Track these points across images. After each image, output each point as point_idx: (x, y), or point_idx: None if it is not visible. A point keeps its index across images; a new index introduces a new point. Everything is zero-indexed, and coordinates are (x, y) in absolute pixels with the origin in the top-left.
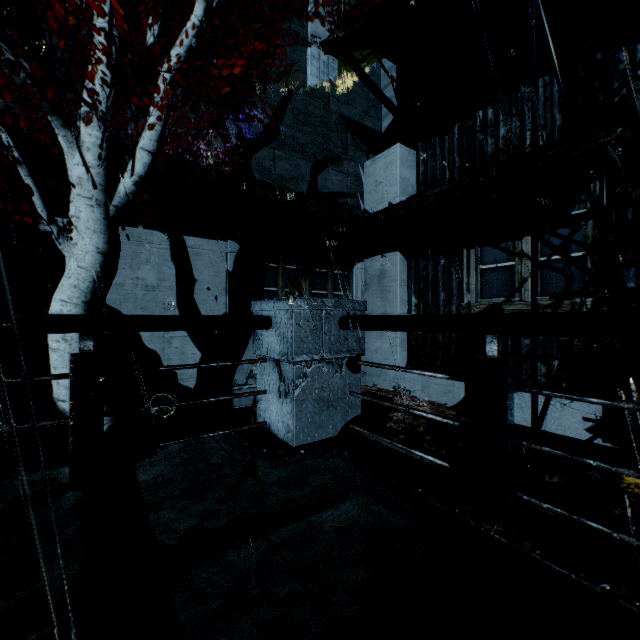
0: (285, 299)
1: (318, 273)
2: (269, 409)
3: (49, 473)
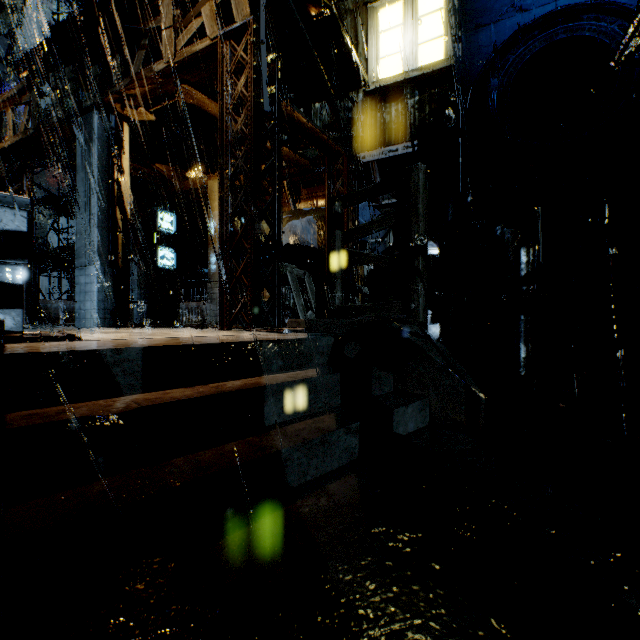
0: None
1: None
2: None
3: None
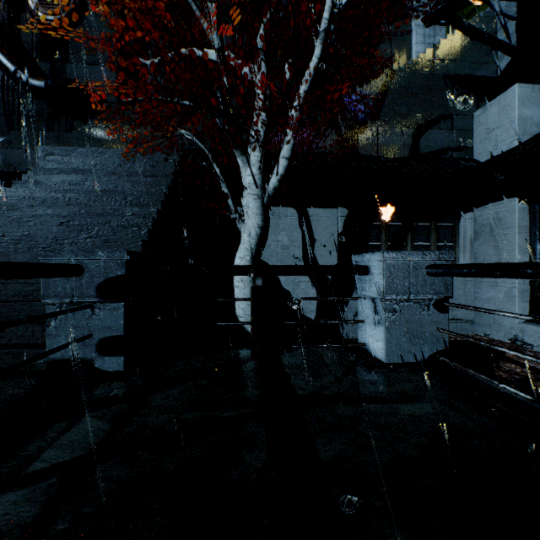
0: (378, 253)
1: (420, 227)
2: (367, 334)
3: (240, 351)
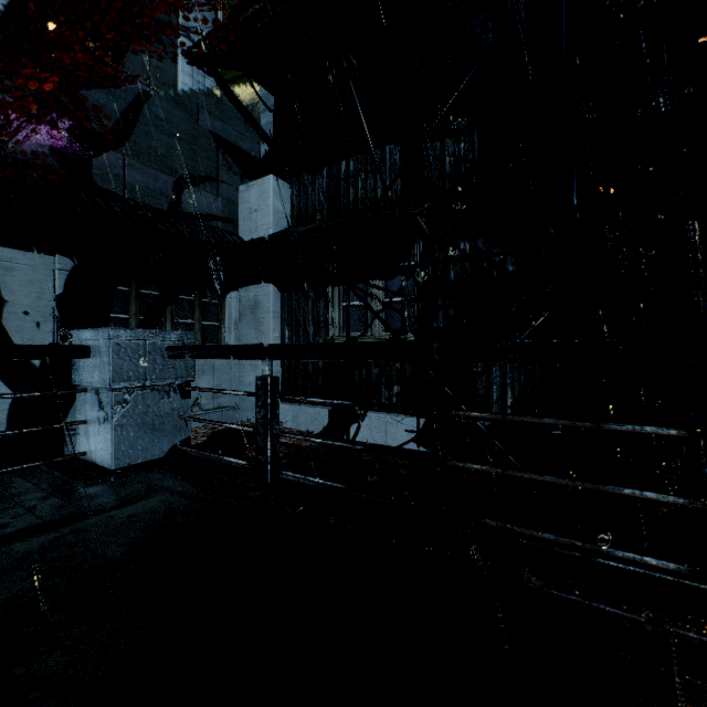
0: (103, 329)
1: (183, 300)
2: (89, 439)
3: None
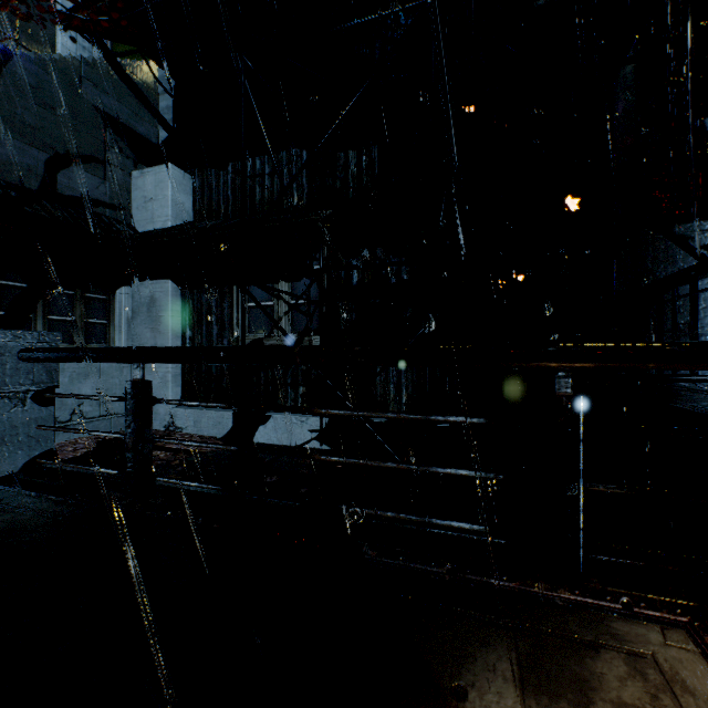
0: None
1: (60, 294)
2: None
3: None
